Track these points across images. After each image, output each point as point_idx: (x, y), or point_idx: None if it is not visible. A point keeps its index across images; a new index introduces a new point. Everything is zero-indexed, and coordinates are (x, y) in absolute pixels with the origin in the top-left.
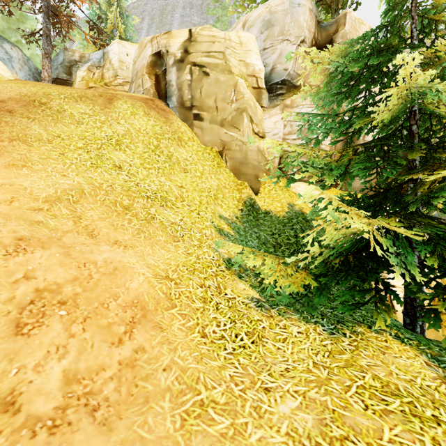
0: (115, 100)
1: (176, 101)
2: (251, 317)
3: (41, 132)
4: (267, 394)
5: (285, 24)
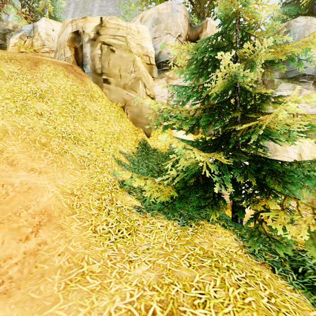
0: (40, 64)
1: (90, 68)
2: (131, 218)
3: None
4: (130, 264)
5: (168, 22)
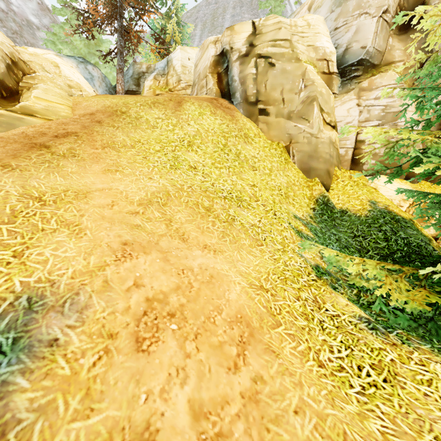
0: (183, 103)
1: (240, 97)
2: (369, 343)
3: (125, 138)
4: None
5: None
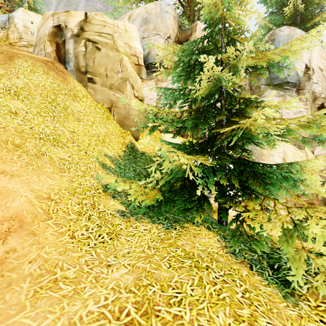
0: (15, 58)
1: (73, 66)
2: (113, 222)
3: None
4: (108, 268)
5: (157, 23)
